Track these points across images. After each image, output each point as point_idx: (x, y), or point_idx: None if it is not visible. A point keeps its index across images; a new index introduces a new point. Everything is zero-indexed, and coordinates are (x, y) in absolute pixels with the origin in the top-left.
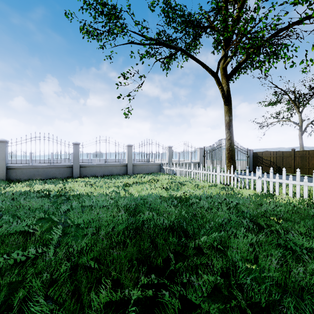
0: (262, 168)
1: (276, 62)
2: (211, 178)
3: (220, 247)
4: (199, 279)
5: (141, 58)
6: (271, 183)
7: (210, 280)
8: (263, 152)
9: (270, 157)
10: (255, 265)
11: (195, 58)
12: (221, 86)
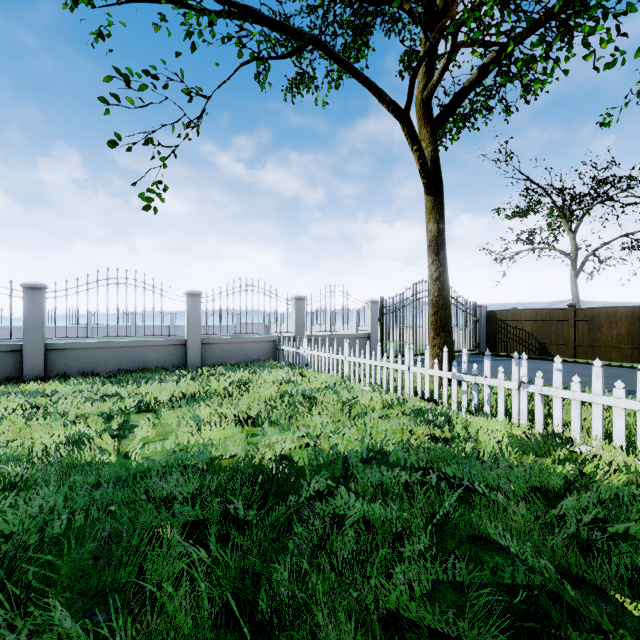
0: (507, 346)
1: (566, 57)
2: (392, 380)
3: None
4: None
5: (187, 35)
6: (558, 403)
7: None
8: (509, 312)
9: (522, 322)
10: None
11: (353, 68)
12: (418, 145)
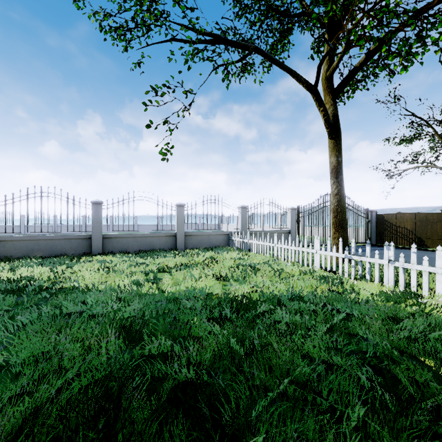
0: (392, 240)
1: (422, 53)
2: (306, 259)
3: None
4: None
5: (185, 61)
6: (413, 273)
7: None
8: (394, 215)
9: (404, 223)
10: None
11: (280, 63)
12: (323, 107)
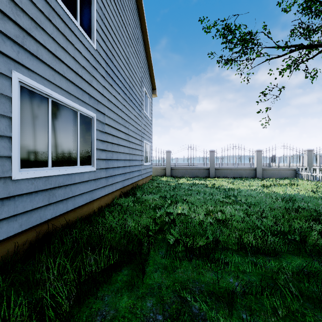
0: None
1: None
2: None
3: None
4: None
5: (280, 73)
6: None
7: None
8: None
9: None
10: None
11: None
12: None
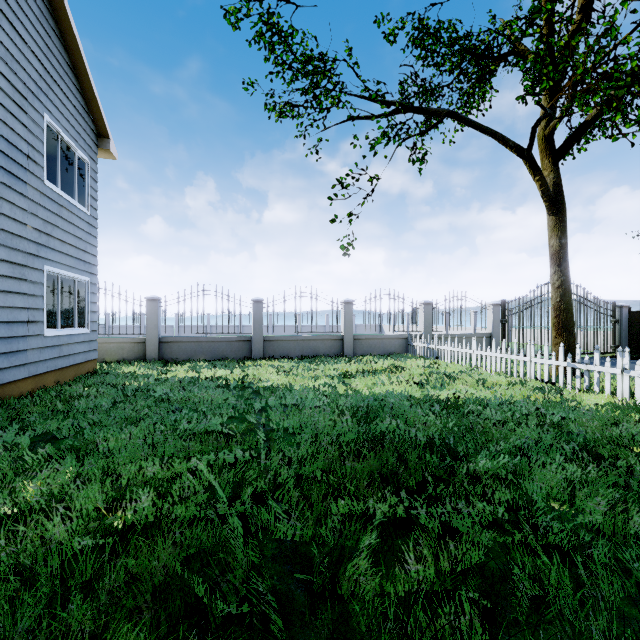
0: None
1: None
2: (515, 369)
3: (511, 479)
4: (471, 509)
5: (371, 147)
6: None
7: (488, 513)
8: None
9: None
10: (567, 505)
11: (480, 126)
12: (540, 176)
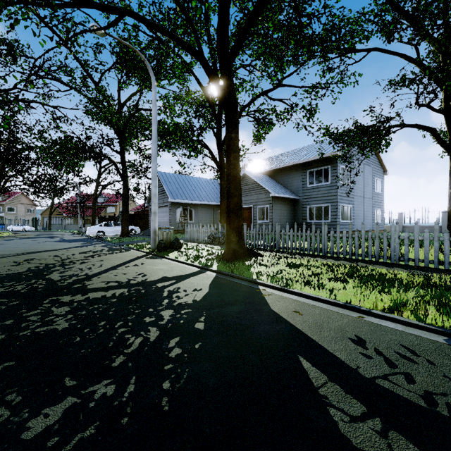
0: None
1: None
2: None
3: None
4: None
5: None
6: None
7: None
8: None
9: None
10: None
11: None
12: None
